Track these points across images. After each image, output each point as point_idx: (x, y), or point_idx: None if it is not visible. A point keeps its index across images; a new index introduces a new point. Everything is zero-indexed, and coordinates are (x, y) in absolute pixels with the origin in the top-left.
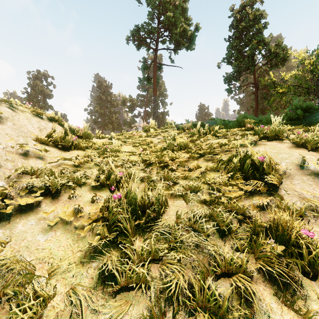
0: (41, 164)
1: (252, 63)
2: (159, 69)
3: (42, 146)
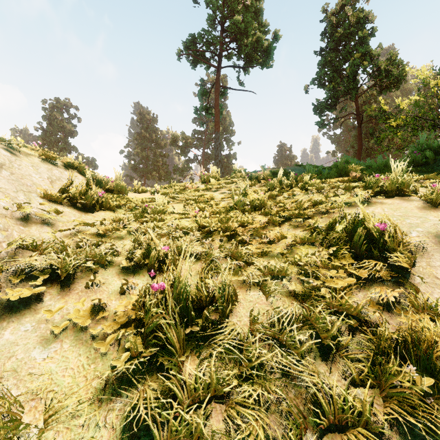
0: (48, 233)
1: (354, 85)
2: (223, 94)
3: (53, 205)
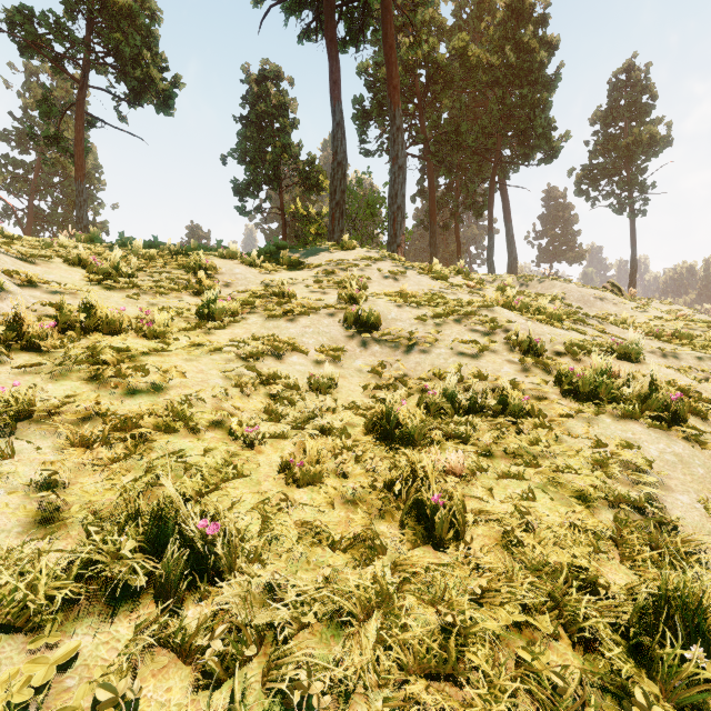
0: None
1: (276, 175)
2: (91, 126)
3: None
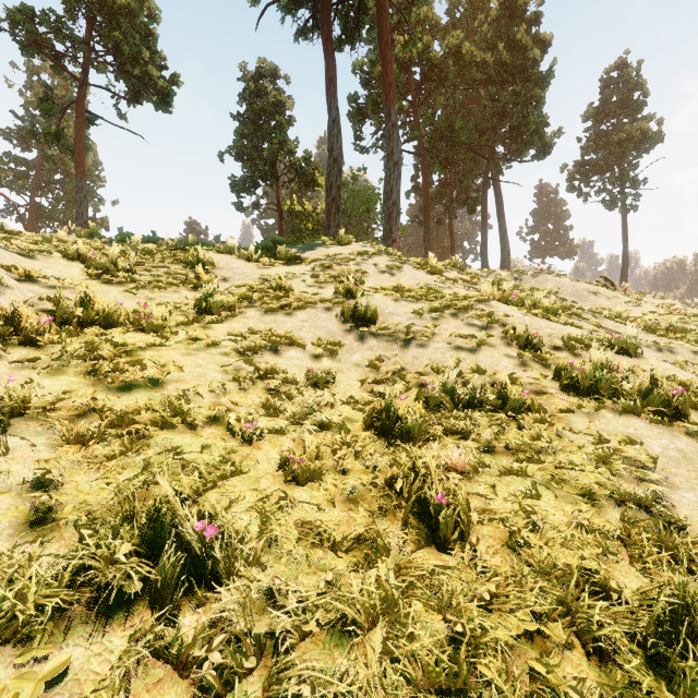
0: None
1: (273, 172)
2: (91, 123)
3: None
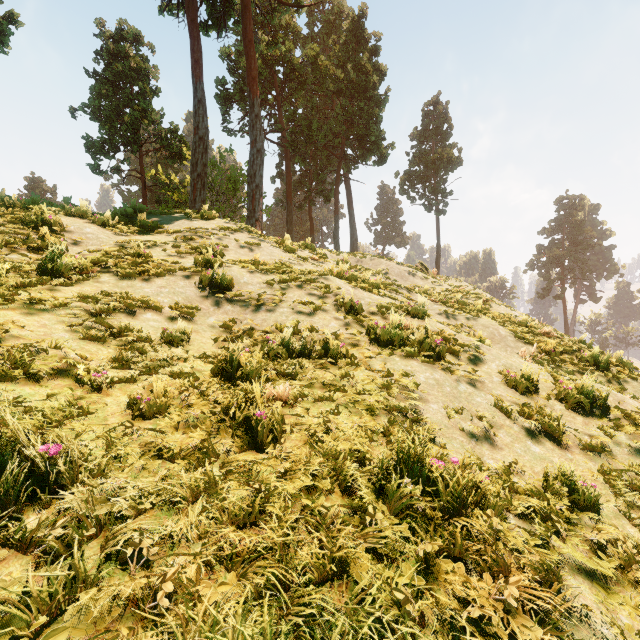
0: None
1: (135, 138)
2: None
3: None
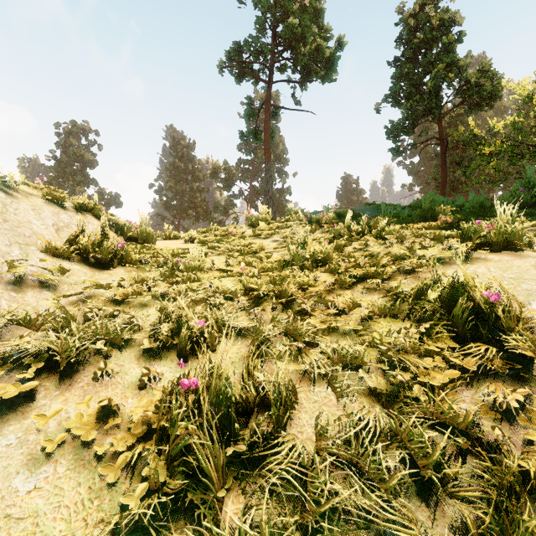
0: (48, 300)
1: (436, 102)
2: (275, 115)
3: (57, 261)
